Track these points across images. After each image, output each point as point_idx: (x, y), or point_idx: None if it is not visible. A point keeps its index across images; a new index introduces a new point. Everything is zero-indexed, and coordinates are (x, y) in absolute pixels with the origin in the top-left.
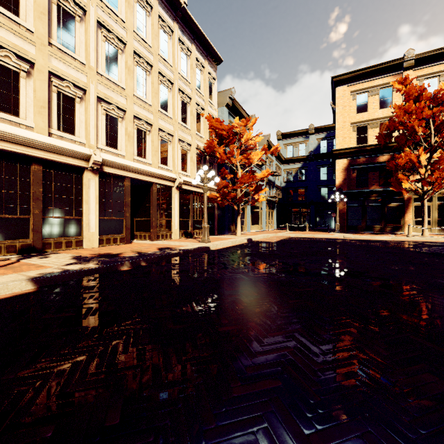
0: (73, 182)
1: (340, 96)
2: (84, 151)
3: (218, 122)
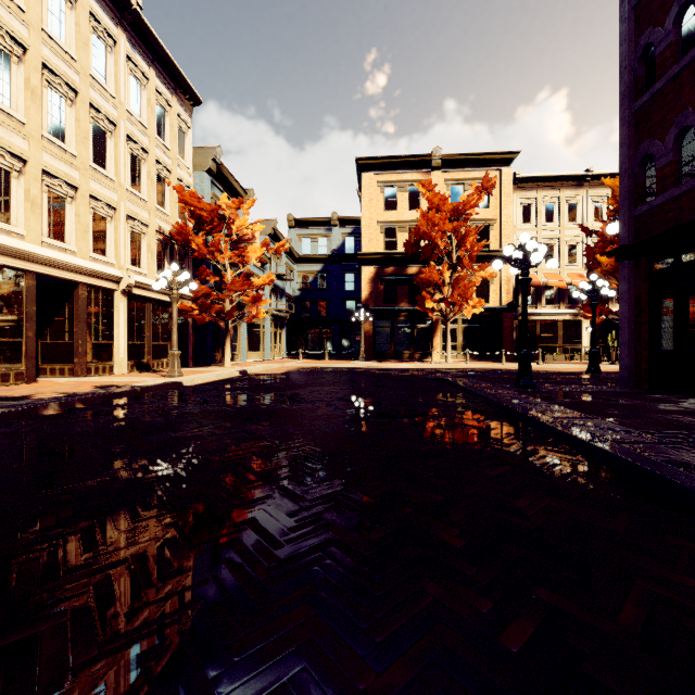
0: None
1: (367, 185)
2: None
3: (196, 198)
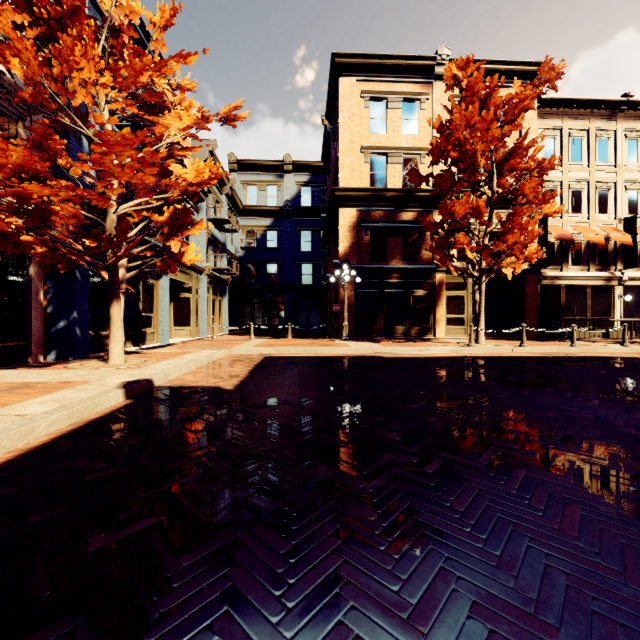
0: None
1: (347, 95)
2: None
3: None
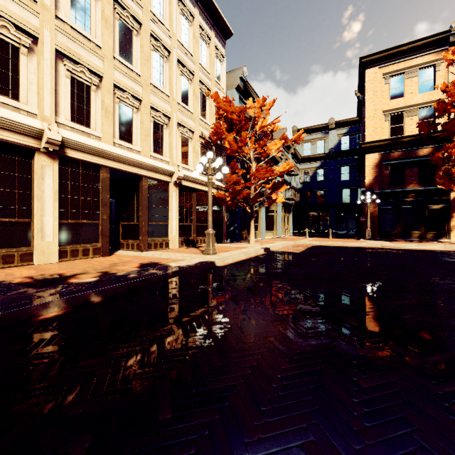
0: (15, 169)
1: (371, 80)
2: (31, 123)
3: (227, 102)
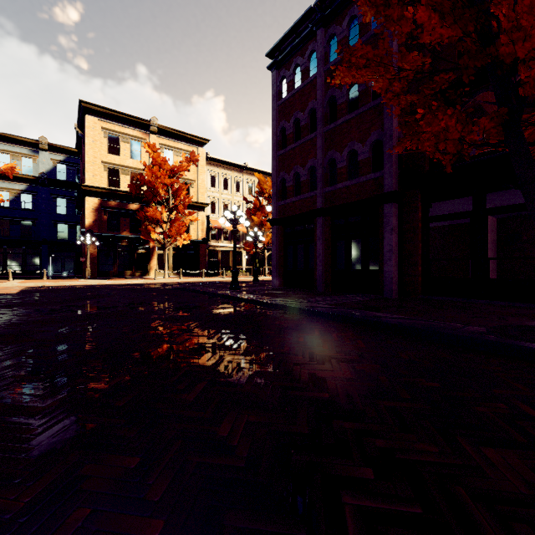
0: None
1: (91, 127)
2: None
3: None
